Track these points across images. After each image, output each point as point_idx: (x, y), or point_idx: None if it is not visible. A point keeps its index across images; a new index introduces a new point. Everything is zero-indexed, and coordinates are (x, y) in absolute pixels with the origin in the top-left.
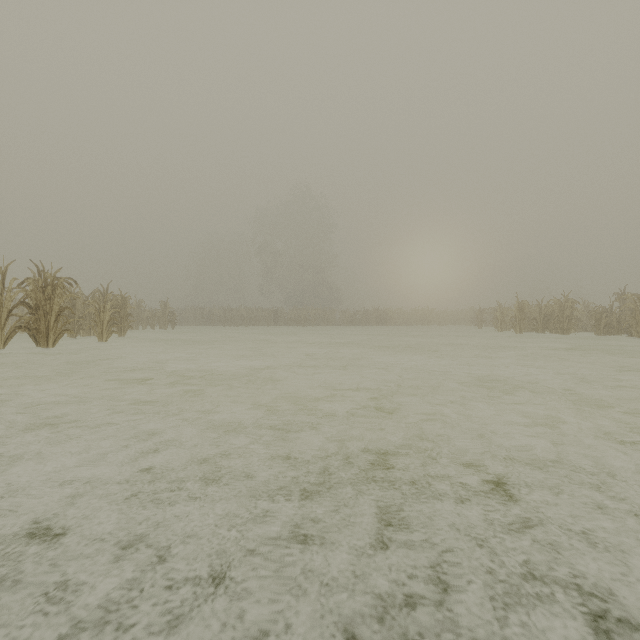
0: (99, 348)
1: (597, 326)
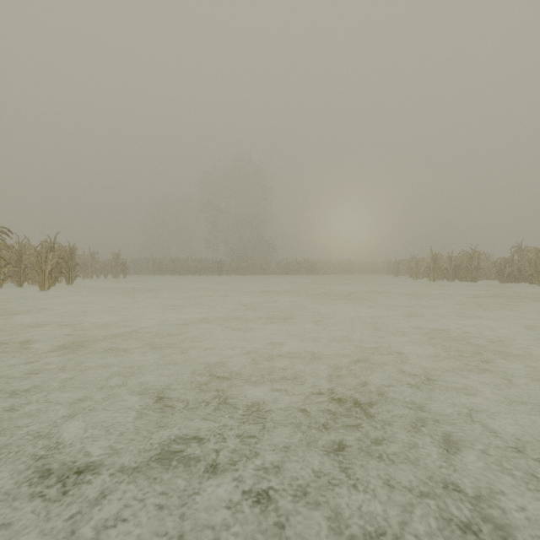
0: (40, 297)
1: (501, 275)
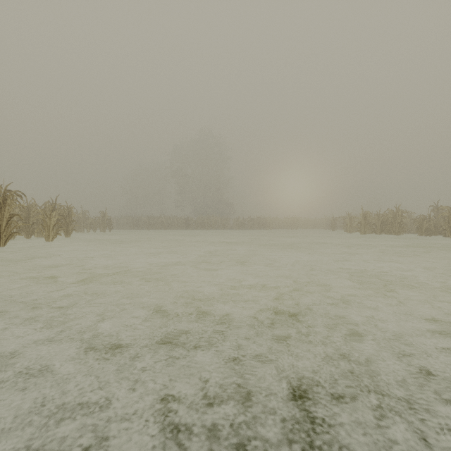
0: (46, 246)
1: (420, 229)
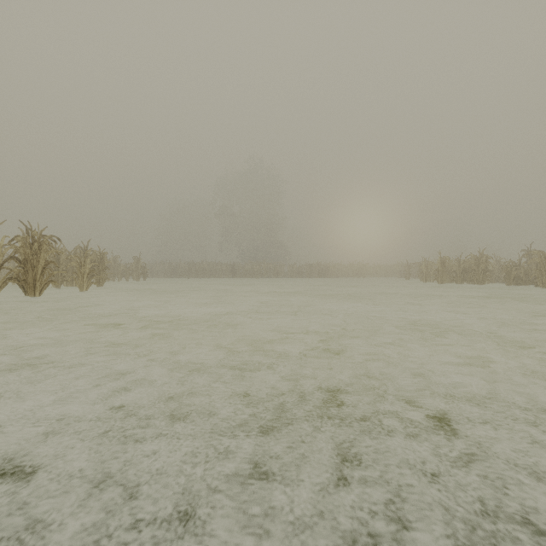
0: (80, 297)
1: (508, 278)
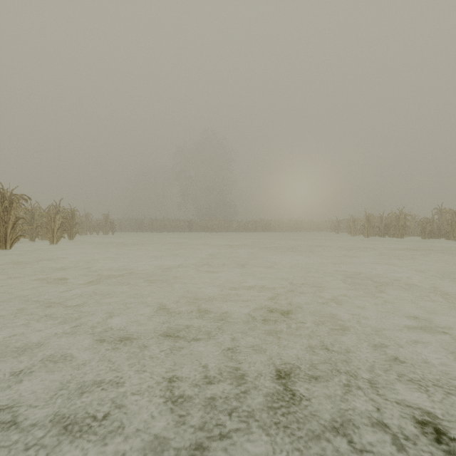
0: (50, 249)
1: (423, 232)
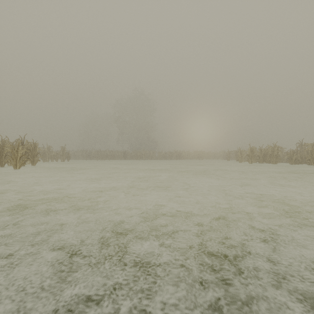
0: (14, 173)
1: (291, 160)
